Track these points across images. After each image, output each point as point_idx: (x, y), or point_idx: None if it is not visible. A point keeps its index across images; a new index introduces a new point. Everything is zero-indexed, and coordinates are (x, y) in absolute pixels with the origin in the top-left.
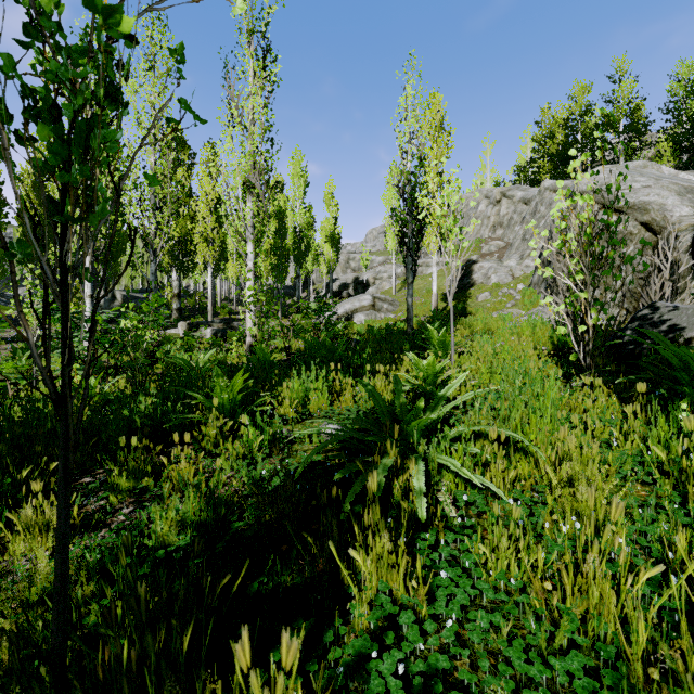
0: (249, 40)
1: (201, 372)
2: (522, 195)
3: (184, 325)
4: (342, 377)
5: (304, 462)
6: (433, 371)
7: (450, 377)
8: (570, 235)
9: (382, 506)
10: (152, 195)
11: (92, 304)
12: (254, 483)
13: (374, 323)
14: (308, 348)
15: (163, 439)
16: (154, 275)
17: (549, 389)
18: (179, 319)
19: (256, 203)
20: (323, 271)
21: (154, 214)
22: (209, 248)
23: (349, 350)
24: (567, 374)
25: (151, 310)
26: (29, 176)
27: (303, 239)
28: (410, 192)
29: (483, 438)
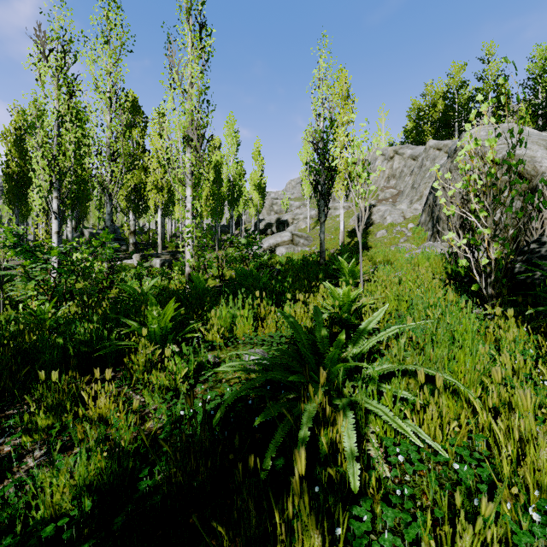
0: (188, 17)
1: (145, 297)
2: (410, 153)
3: (138, 257)
4: (265, 304)
5: (222, 407)
6: (348, 299)
7: (362, 305)
8: (474, 176)
9: (306, 461)
10: (108, 148)
11: (59, 239)
12: (172, 424)
13: (293, 255)
14: (238, 276)
15: (98, 364)
16: (110, 215)
17: (464, 321)
18: (134, 251)
19: (193, 154)
20: (252, 213)
21: (110, 164)
22: (159, 194)
23: (272, 278)
24: (467, 302)
25: (99, 244)
26: (11, 134)
27: (235, 187)
28: (322, 147)
29: (408, 376)
